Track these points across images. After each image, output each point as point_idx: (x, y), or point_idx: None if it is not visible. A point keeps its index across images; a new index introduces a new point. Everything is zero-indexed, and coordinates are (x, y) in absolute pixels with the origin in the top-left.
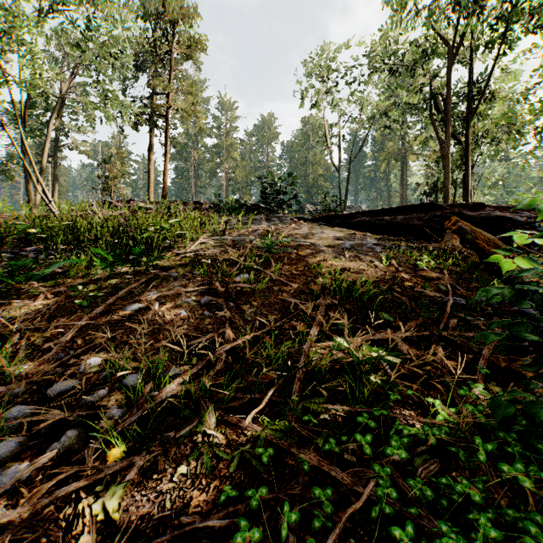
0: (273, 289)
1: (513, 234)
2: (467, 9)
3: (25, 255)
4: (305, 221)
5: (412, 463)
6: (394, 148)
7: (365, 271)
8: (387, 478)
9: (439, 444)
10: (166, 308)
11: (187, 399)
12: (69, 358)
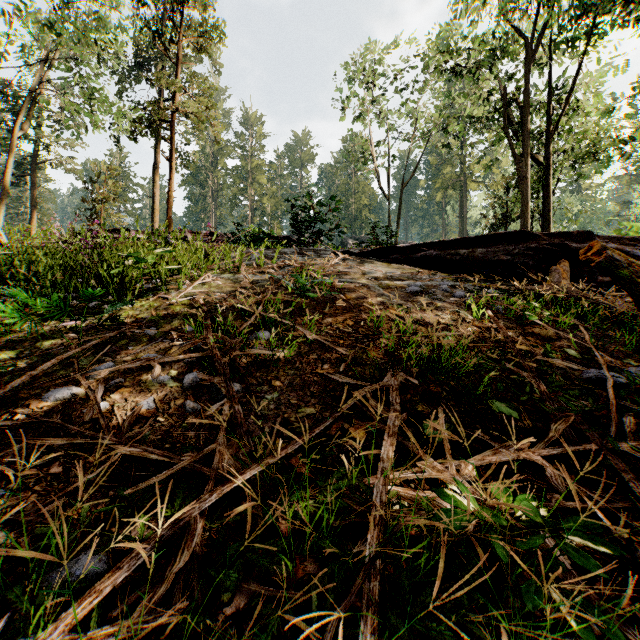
0: (308, 357)
1: None
2: None
3: None
4: (350, 255)
5: None
6: (451, 175)
7: (447, 327)
8: None
9: None
10: (121, 394)
11: None
12: None
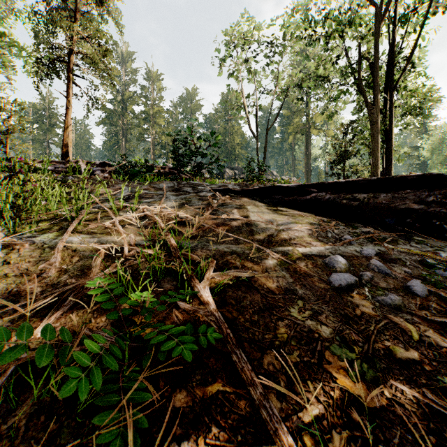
0: None
1: None
2: None
3: None
4: (230, 193)
5: None
6: (300, 123)
7: None
8: None
9: None
10: None
11: None
12: None
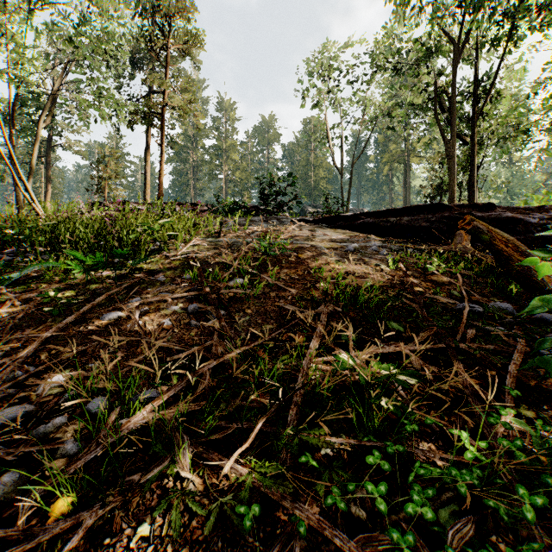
0: (270, 295)
1: (551, 230)
2: (474, 4)
3: (1, 258)
4: (305, 222)
5: (437, 517)
6: (397, 151)
7: (370, 276)
8: (409, 550)
9: (467, 488)
10: (149, 316)
11: (160, 429)
12: (28, 377)
